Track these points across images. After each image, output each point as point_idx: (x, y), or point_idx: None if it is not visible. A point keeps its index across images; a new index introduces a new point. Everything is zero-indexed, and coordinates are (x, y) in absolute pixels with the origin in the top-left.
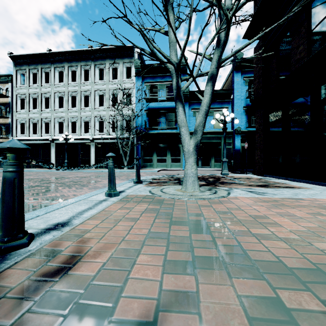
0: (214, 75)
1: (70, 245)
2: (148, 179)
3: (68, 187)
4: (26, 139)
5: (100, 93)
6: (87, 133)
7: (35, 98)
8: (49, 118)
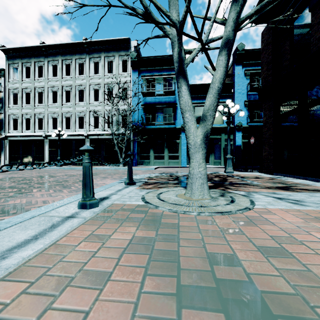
0: (230, 40)
1: None
2: (144, 177)
3: (45, 188)
4: (18, 135)
5: (95, 88)
6: (82, 129)
7: (28, 93)
8: (42, 114)
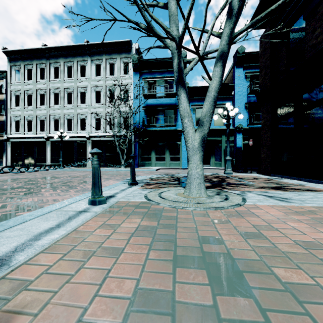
0: (225, 53)
1: None
2: (145, 178)
3: (53, 189)
4: (20, 137)
5: (96, 90)
6: (84, 131)
7: (30, 95)
8: (44, 116)
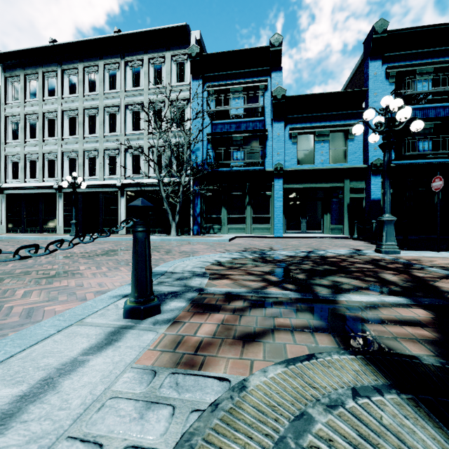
0: None
1: None
2: (204, 265)
3: None
4: (19, 186)
5: (133, 110)
6: (114, 176)
7: (34, 121)
8: (54, 153)
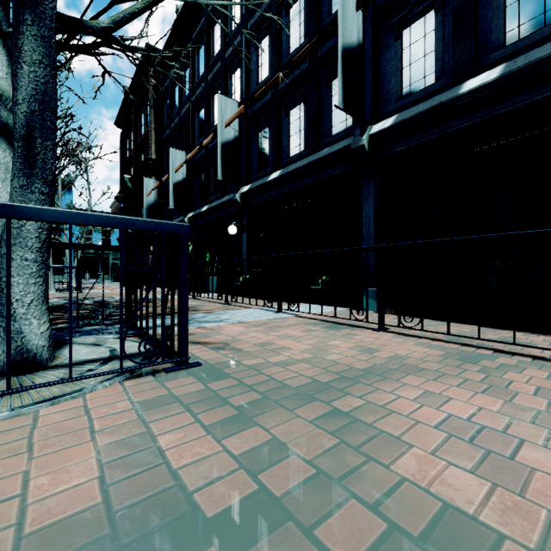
0: None
1: None
2: None
3: None
4: None
5: None
6: None
7: None
8: None
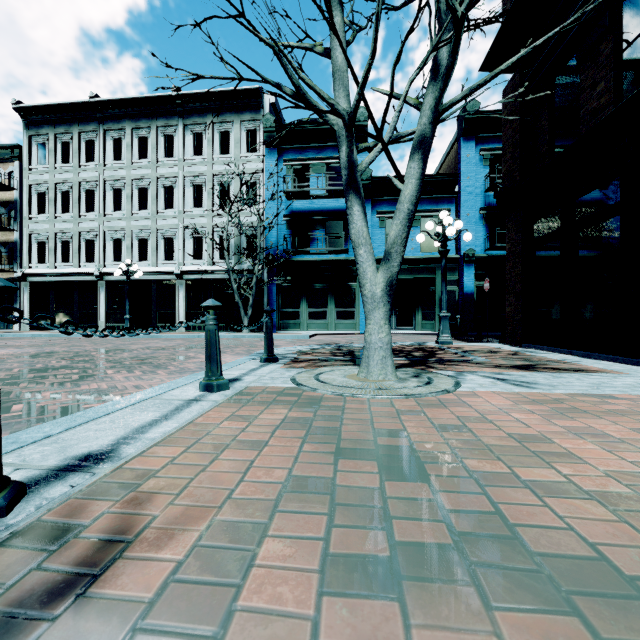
0: (427, 139)
1: (106, 509)
2: (290, 352)
3: (126, 369)
4: (48, 273)
5: (195, 183)
6: (170, 261)
7: (66, 192)
8: (94, 232)
